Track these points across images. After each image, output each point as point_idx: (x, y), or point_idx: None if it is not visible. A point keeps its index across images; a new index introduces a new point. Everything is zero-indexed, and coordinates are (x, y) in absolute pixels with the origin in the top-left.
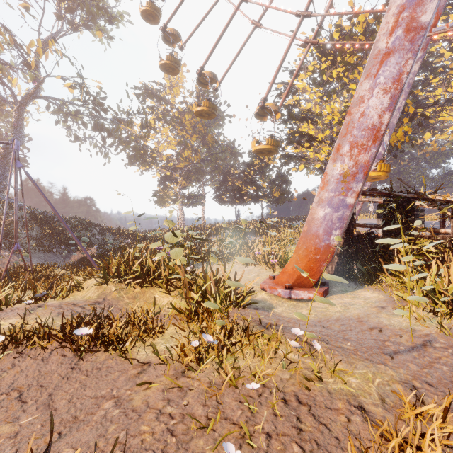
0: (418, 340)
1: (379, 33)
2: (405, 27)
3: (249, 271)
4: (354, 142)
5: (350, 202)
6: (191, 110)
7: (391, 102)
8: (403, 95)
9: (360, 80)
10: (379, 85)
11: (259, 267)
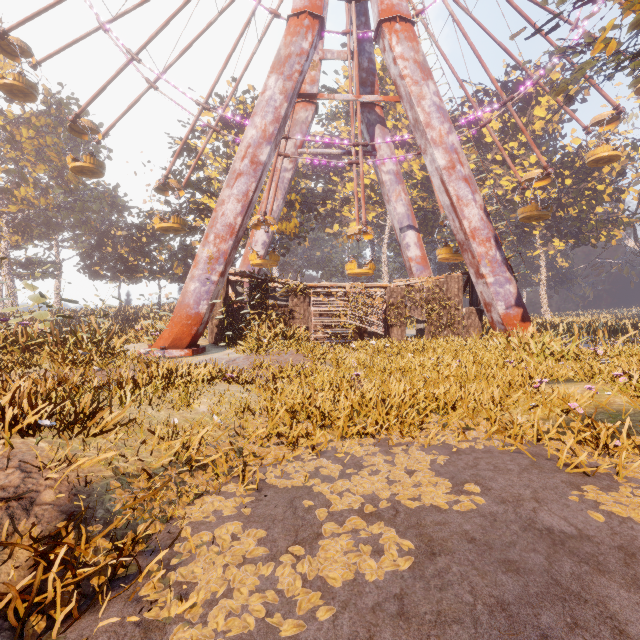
0: (233, 359)
1: (237, 156)
2: (250, 159)
3: (129, 347)
4: (217, 234)
5: (215, 279)
6: (34, 122)
7: (242, 210)
8: (281, 195)
9: (224, 187)
10: (234, 196)
11: (141, 344)
